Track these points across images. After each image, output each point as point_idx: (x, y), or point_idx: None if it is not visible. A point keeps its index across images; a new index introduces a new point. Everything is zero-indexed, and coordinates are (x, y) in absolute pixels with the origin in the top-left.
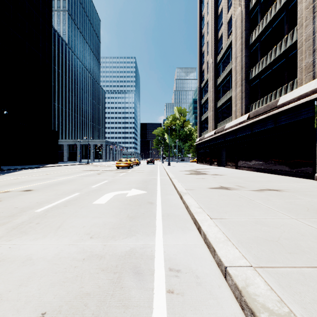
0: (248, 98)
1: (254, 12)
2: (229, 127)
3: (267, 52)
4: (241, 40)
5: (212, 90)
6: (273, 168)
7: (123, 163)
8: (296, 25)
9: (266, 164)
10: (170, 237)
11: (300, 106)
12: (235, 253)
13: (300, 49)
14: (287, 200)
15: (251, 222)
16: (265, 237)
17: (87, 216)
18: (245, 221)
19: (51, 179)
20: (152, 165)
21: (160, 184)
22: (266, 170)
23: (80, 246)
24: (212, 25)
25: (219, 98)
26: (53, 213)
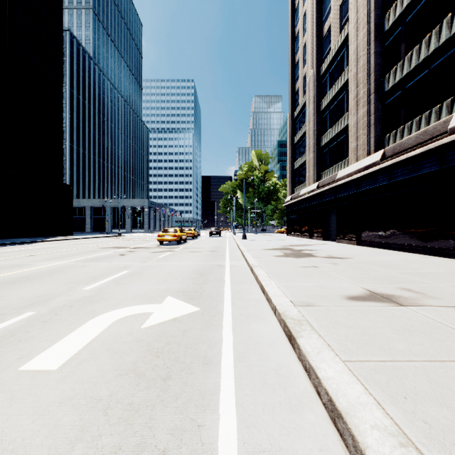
0: (381, 125)
1: None
2: (345, 175)
3: (420, 39)
4: (367, 28)
5: (313, 118)
6: (437, 245)
7: (168, 235)
8: None
9: (420, 238)
10: None
11: None
12: None
13: None
14: None
15: None
16: None
17: None
18: None
19: (23, 266)
20: (217, 237)
21: (231, 282)
22: (421, 249)
23: None
24: (312, 15)
25: (325, 131)
26: None
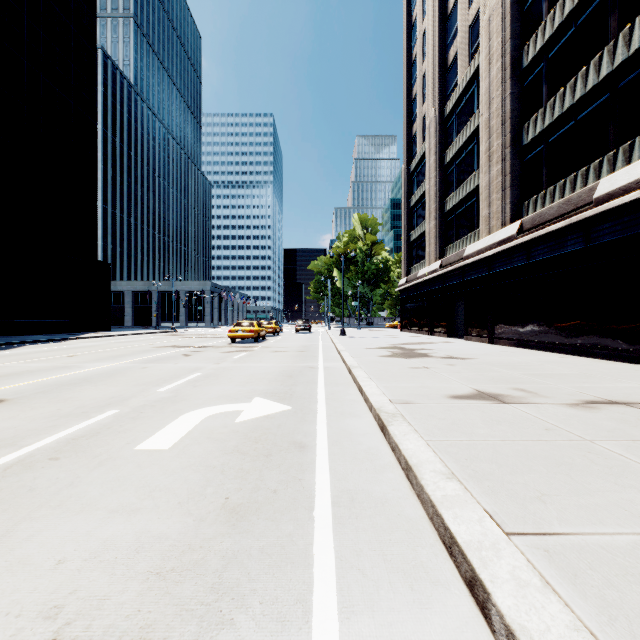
0: (519, 188)
1: None
2: (474, 251)
3: (564, 82)
4: (502, 61)
5: (435, 175)
6: (582, 342)
7: (243, 330)
8: (638, 13)
9: (563, 334)
10: (370, 638)
11: None
12: None
13: None
14: None
15: None
16: None
17: (95, 506)
18: (636, 551)
19: (71, 368)
20: (307, 334)
21: (325, 384)
22: (564, 347)
23: None
24: (434, 36)
25: (450, 192)
26: None
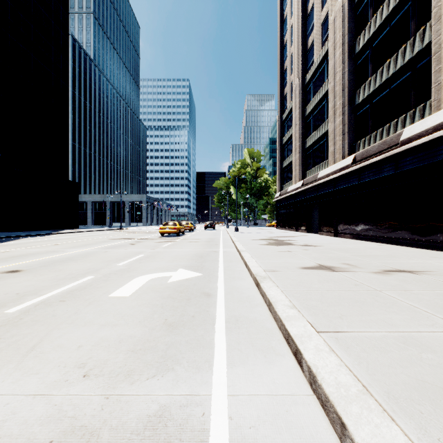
0: (353, 133)
1: (362, 5)
2: (324, 175)
3: (383, 63)
4: (342, 48)
5: (299, 123)
6: (393, 235)
7: (169, 228)
8: (429, 20)
9: (381, 230)
10: (242, 374)
11: (437, 141)
12: (394, 438)
13: (436, 54)
14: (438, 291)
15: (396, 341)
16: (440, 384)
17: (92, 323)
18: (383, 338)
19: (58, 252)
20: (212, 230)
21: (224, 261)
22: (382, 239)
23: (57, 400)
24: (298, 29)
25: (309, 135)
26: (34, 316)
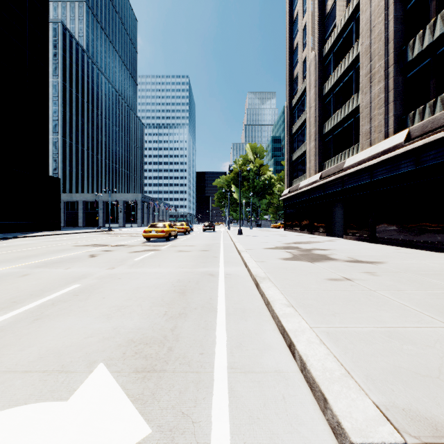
0: (402, 102)
1: None
2: (355, 162)
3: None
4: None
5: (315, 104)
6: None
7: (155, 230)
8: None
9: None
10: None
11: None
12: None
13: None
14: None
15: None
16: None
17: None
18: None
19: None
20: (211, 233)
21: (227, 314)
22: None
23: None
24: None
25: (328, 117)
26: None
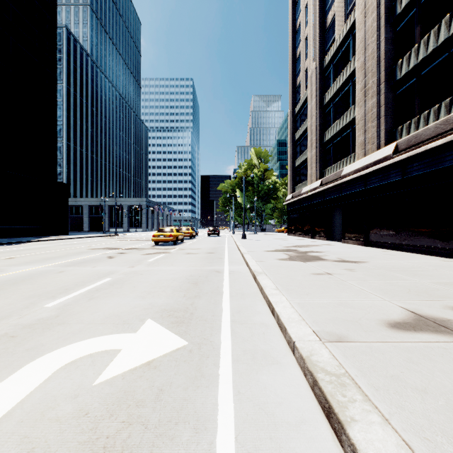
0: (392, 117)
1: None
2: (352, 171)
3: (438, 20)
4: (377, 12)
5: (316, 113)
6: None
7: (164, 235)
8: None
9: (440, 239)
10: None
11: None
12: None
13: None
14: None
15: None
16: None
17: None
18: None
19: None
20: (216, 237)
21: (230, 296)
22: (441, 251)
23: None
24: (315, 6)
25: (328, 126)
26: None
